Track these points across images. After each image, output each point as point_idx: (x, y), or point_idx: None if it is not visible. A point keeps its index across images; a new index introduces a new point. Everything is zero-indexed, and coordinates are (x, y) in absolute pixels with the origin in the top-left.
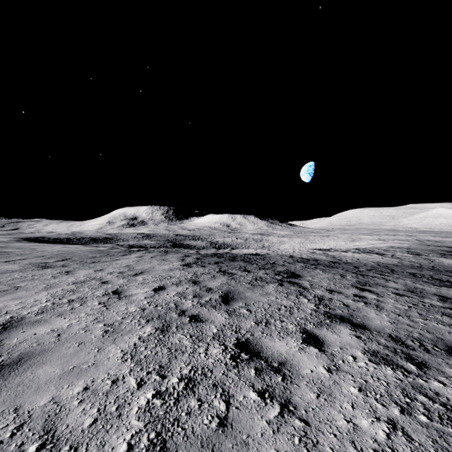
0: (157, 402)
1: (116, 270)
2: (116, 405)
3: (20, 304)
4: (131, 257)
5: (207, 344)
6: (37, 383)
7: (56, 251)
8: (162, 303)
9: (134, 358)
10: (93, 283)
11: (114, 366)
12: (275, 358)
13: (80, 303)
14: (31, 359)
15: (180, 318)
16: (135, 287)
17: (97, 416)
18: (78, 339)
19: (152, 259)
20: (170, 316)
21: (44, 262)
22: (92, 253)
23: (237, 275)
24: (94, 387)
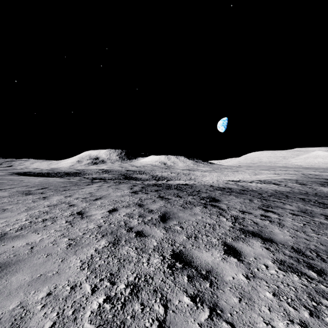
0: (107, 306)
1: (81, 196)
2: (73, 309)
3: (5, 222)
4: (93, 186)
5: (149, 255)
6: (9, 290)
7: (37, 182)
8: (114, 221)
9: (90, 267)
10: (63, 206)
11: (73, 274)
12: (203, 267)
13: (52, 221)
14: (7, 268)
15: (128, 234)
16: (95, 209)
17: (55, 319)
18: (47, 251)
19: (108, 188)
20: (120, 231)
21: (27, 190)
22: (64, 183)
23: (172, 199)
24: (56, 292)
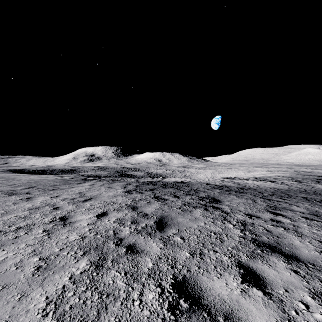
0: None
1: (69, 197)
2: None
3: None
4: (85, 185)
5: (143, 285)
6: None
7: (26, 180)
8: (102, 230)
9: (57, 310)
10: (46, 209)
11: None
12: (218, 307)
13: (26, 231)
14: None
15: (117, 249)
16: (81, 213)
17: None
18: (4, 280)
19: (100, 187)
20: (107, 245)
21: (12, 189)
22: (55, 181)
23: (169, 200)
24: None
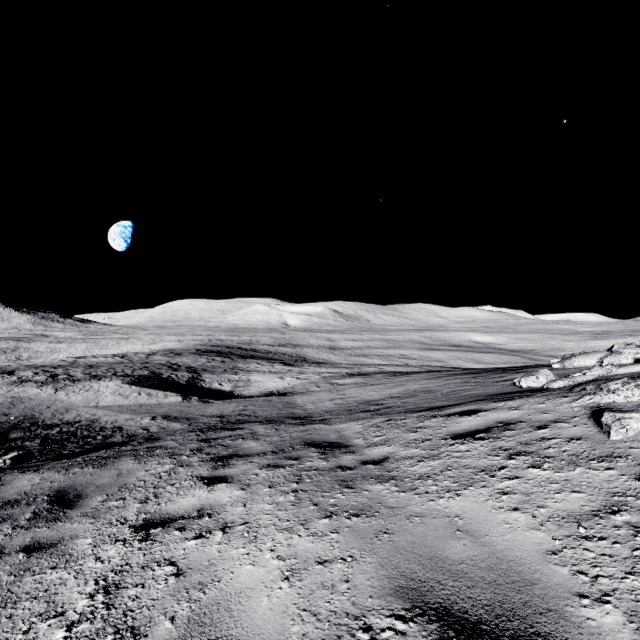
0: None
1: None
2: None
3: None
4: None
5: None
6: None
7: None
8: None
9: None
10: None
11: None
12: None
13: None
14: None
15: None
16: None
17: None
18: None
19: None
20: None
21: None
22: None
23: None
24: None
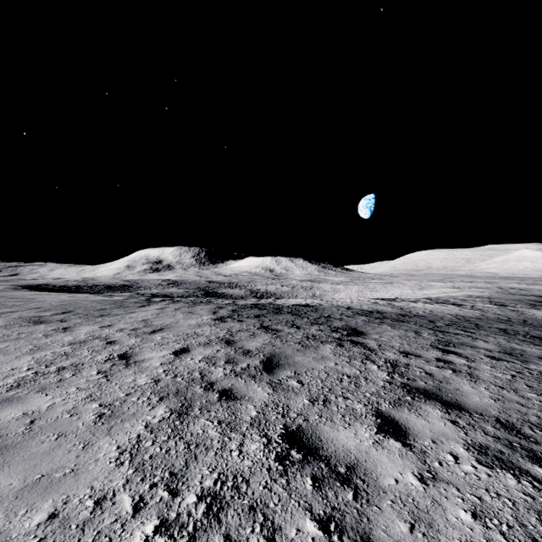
0: (160, 541)
1: (129, 326)
2: None
3: None
4: (150, 309)
5: (243, 435)
6: None
7: (56, 302)
8: (183, 372)
9: (135, 459)
10: (96, 344)
11: (102, 475)
12: (340, 458)
13: (73, 372)
14: None
15: (206, 395)
16: (150, 349)
17: None
18: (59, 428)
19: (176, 312)
20: (193, 390)
21: (38, 315)
22: (102, 304)
23: (283, 332)
24: (65, 513)
